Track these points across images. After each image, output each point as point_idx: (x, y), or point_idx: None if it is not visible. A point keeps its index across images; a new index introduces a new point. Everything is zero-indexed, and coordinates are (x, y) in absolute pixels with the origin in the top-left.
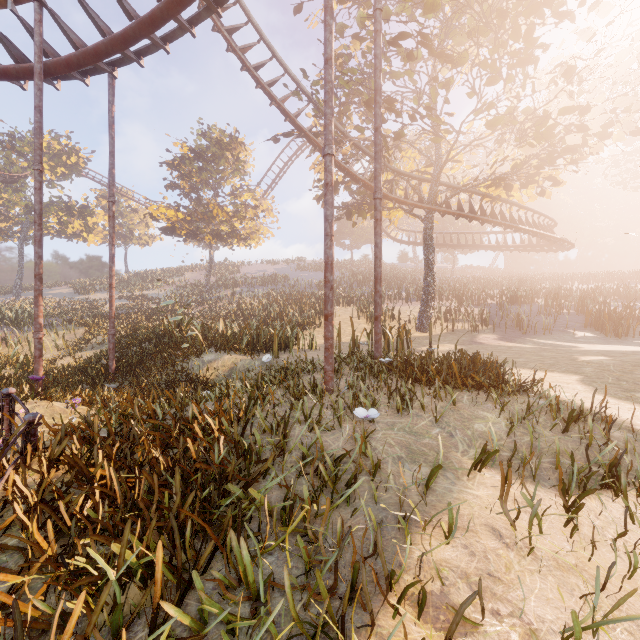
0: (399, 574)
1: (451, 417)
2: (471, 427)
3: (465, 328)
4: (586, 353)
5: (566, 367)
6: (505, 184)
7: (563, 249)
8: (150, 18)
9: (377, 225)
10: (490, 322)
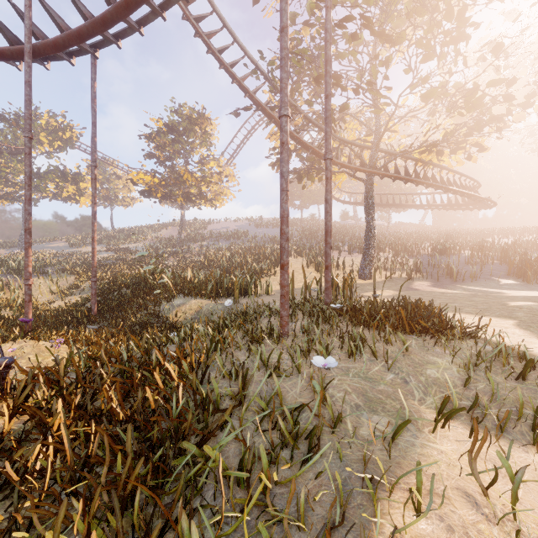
0: None
1: (403, 362)
2: (424, 373)
3: (401, 276)
4: (514, 299)
5: (499, 312)
6: (436, 150)
7: (486, 207)
8: (125, 2)
9: (327, 183)
10: (423, 271)
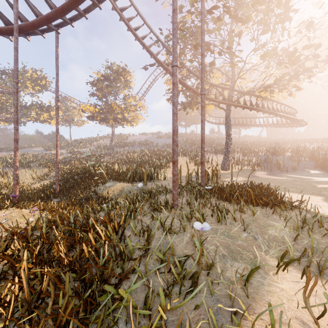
0: None
1: (252, 225)
2: (267, 232)
3: (248, 168)
4: (320, 183)
5: (312, 191)
6: (270, 90)
7: (300, 125)
8: None
9: (202, 109)
10: (261, 165)
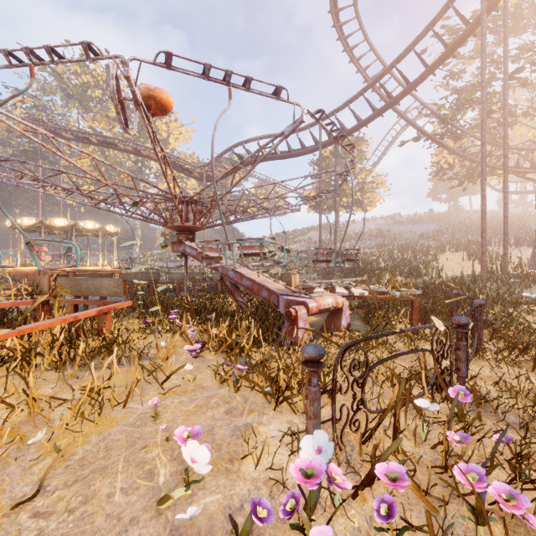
0: (533, 301)
1: None
2: None
3: None
4: None
5: None
6: None
7: None
8: (368, 120)
9: (505, 206)
10: None
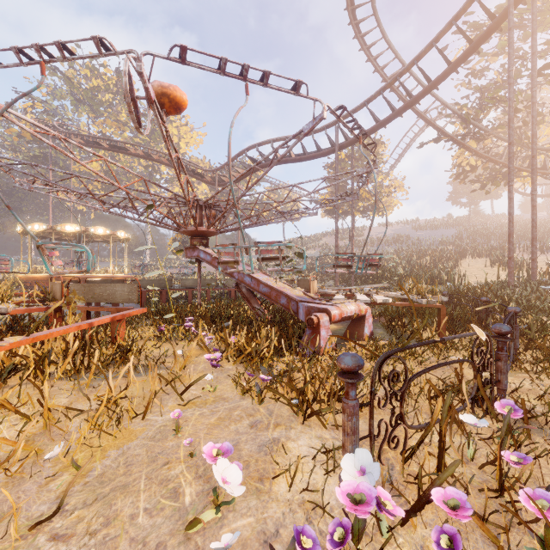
0: None
1: None
2: None
3: None
4: None
5: None
6: None
7: None
8: (387, 120)
9: (533, 209)
10: None
